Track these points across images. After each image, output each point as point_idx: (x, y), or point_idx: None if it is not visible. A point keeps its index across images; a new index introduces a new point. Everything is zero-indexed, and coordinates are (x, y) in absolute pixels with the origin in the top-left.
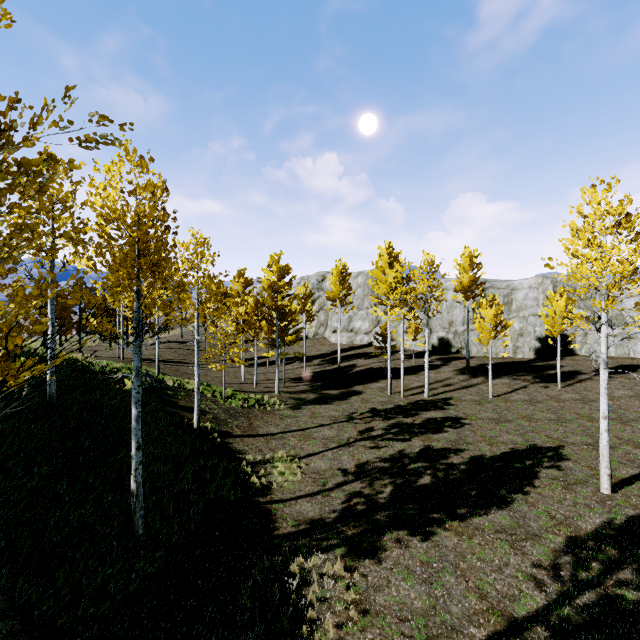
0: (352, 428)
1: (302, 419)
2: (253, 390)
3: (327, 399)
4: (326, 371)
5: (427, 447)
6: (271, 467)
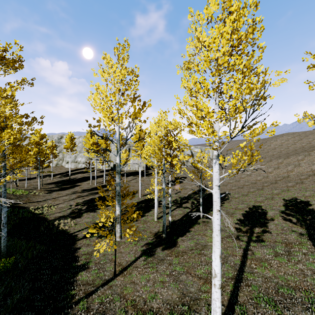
0: (75, 195)
1: (53, 195)
2: (26, 189)
3: (64, 189)
4: (63, 179)
5: (100, 196)
6: (42, 209)
